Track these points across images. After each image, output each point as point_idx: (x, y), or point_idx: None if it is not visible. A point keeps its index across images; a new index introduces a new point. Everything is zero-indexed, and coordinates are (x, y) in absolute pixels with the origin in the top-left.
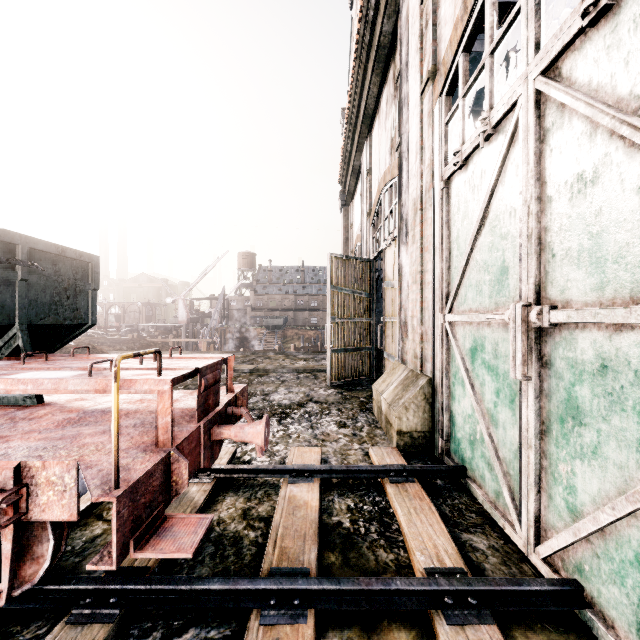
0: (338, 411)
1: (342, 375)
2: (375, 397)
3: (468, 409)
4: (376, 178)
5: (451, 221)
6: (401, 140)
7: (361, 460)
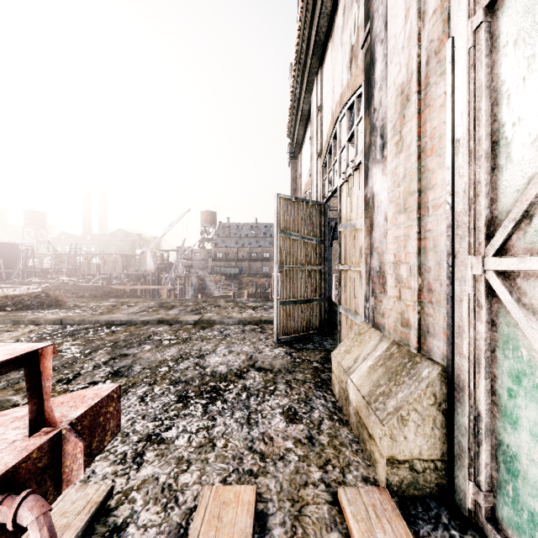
0: (286, 386)
1: (291, 330)
2: (335, 371)
3: None
4: (328, 111)
5: (501, 78)
6: (372, 22)
7: (327, 523)
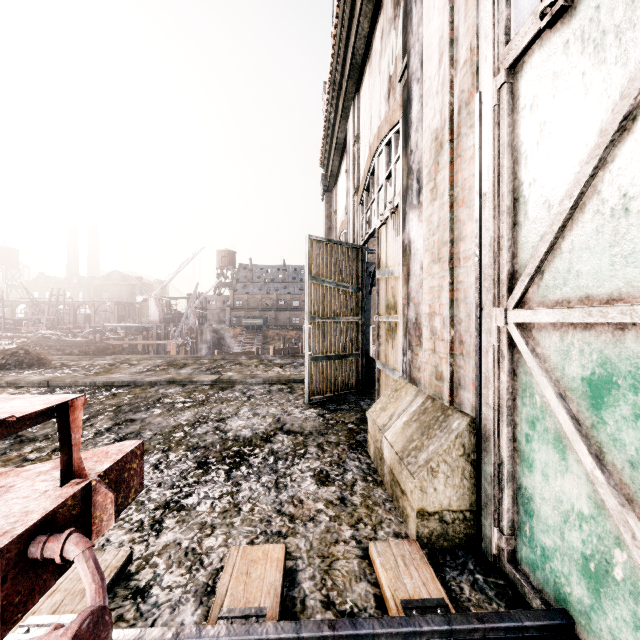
0: (318, 449)
1: (324, 389)
2: (371, 430)
3: (578, 501)
4: (366, 143)
5: (520, 139)
6: (409, 58)
7: (357, 575)
